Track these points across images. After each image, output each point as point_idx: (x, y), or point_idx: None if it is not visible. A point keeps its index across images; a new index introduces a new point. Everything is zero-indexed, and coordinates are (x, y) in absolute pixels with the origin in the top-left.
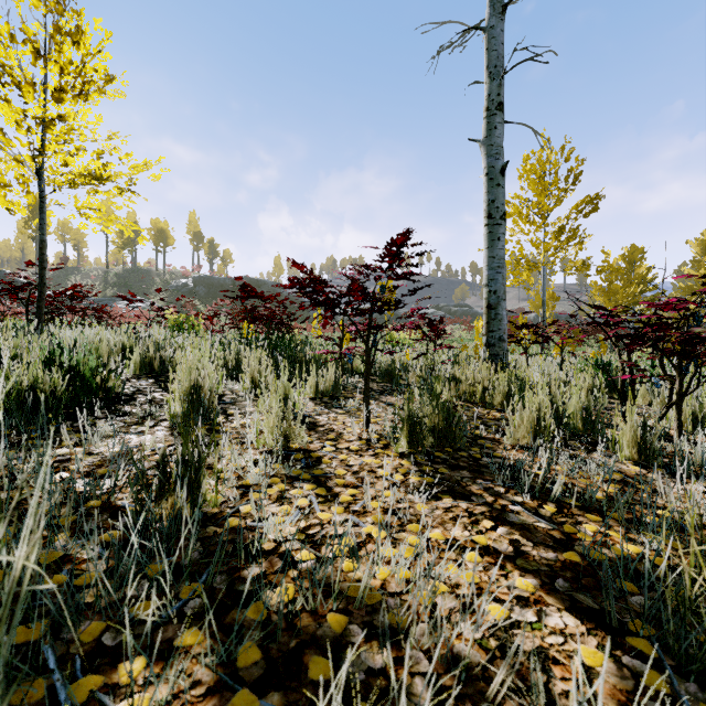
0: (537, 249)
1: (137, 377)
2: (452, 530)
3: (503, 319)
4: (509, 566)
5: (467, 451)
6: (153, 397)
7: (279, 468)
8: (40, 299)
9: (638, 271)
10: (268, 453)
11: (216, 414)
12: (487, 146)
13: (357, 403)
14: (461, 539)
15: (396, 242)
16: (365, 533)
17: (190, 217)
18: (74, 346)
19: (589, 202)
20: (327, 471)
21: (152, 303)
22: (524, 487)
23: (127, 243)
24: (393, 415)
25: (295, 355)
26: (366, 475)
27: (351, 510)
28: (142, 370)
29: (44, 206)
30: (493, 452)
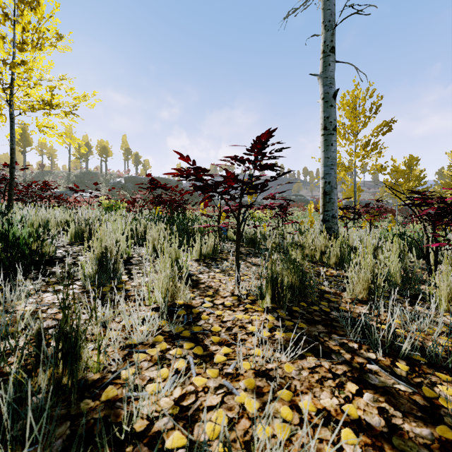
0: (350, 157)
1: (71, 244)
2: (321, 396)
3: (335, 202)
4: (387, 449)
5: (318, 305)
6: (78, 260)
7: (164, 325)
8: (10, 189)
9: (414, 172)
10: (157, 310)
11: (119, 275)
12: (323, 78)
13: (230, 263)
14: (332, 410)
15: (261, 139)
16: (238, 403)
17: (123, 139)
18: (20, 222)
19: (386, 125)
20: (204, 327)
21: (91, 192)
22: (378, 346)
23: (82, 155)
24: (257, 273)
25: (186, 228)
26: (238, 332)
27: (224, 372)
28: (76, 238)
29: (13, 125)
30: (338, 306)
